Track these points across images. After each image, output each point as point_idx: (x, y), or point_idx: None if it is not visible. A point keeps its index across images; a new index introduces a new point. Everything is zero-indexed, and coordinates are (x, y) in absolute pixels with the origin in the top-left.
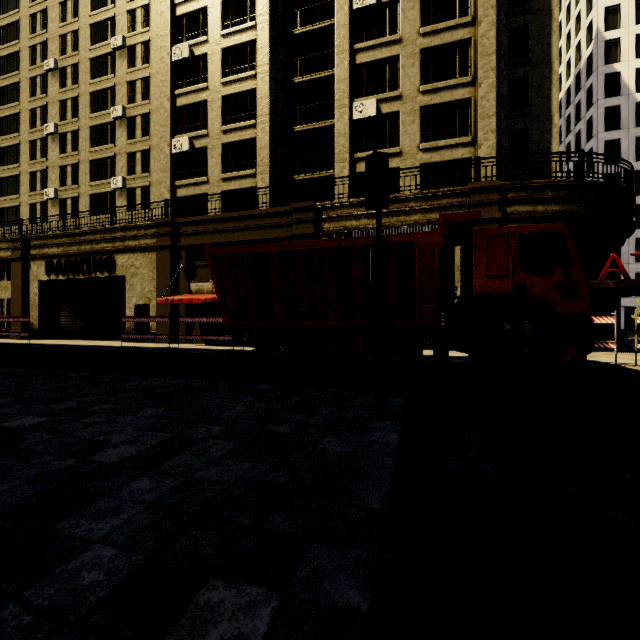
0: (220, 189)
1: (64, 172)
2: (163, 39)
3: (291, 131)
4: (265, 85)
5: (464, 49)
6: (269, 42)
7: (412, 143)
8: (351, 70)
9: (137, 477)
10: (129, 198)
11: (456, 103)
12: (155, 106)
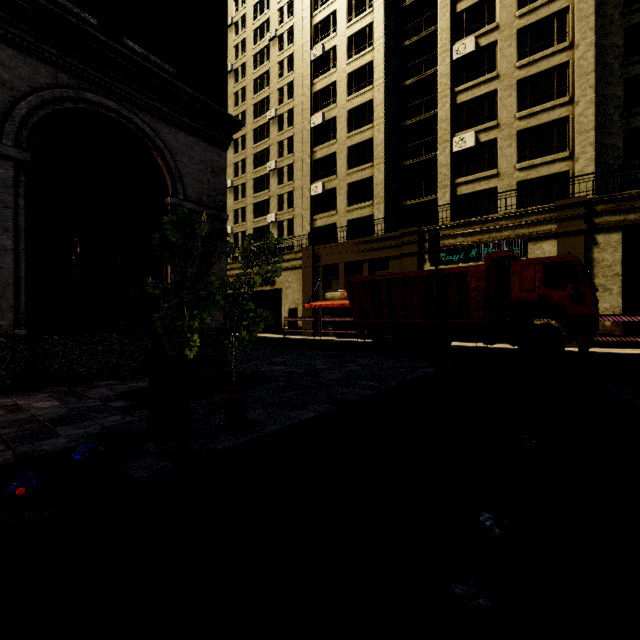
0: (346, 219)
1: (236, 214)
2: (305, 112)
3: (401, 166)
4: (380, 134)
5: (562, 72)
6: (383, 100)
7: (509, 164)
8: (452, 110)
9: (333, 370)
10: (279, 228)
11: (553, 122)
12: (297, 157)
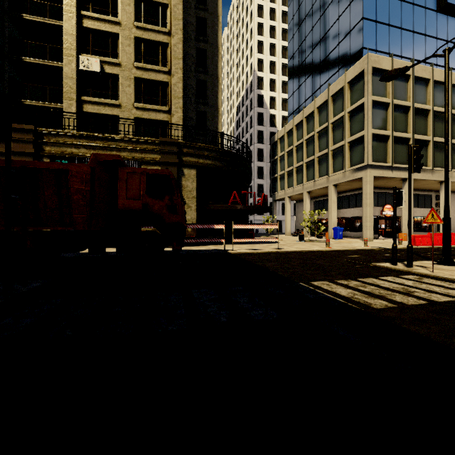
0: None
1: None
2: None
3: (20, 59)
4: None
5: (164, 49)
6: None
7: (129, 101)
8: (79, 29)
9: None
10: None
11: (159, 82)
12: None
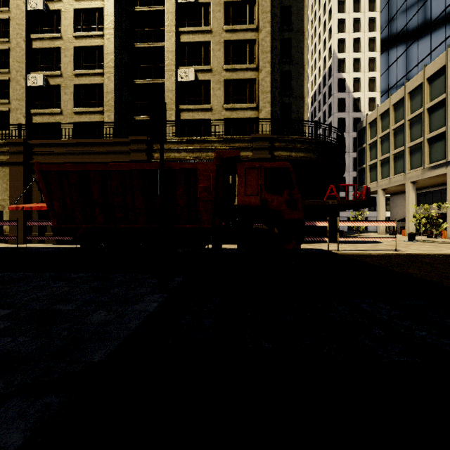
0: (72, 120)
1: None
2: None
3: (132, 83)
4: (111, 44)
5: (252, 46)
6: (114, 12)
7: (219, 103)
8: (177, 45)
9: None
10: None
11: (247, 80)
12: (14, 45)
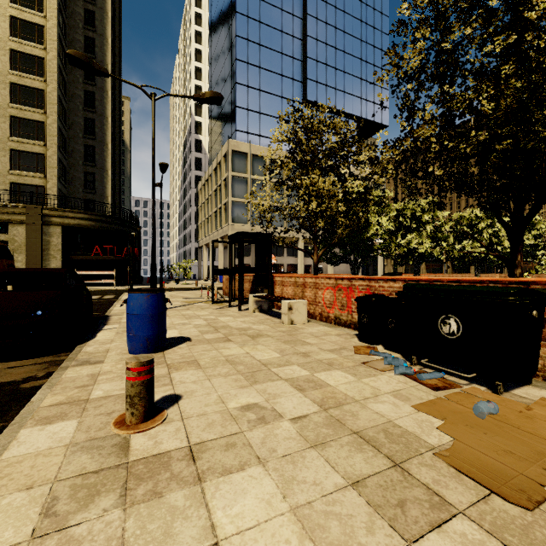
0: None
1: None
2: None
3: None
4: None
5: (41, 126)
6: None
7: (4, 168)
8: None
9: None
10: None
11: (36, 154)
12: None
